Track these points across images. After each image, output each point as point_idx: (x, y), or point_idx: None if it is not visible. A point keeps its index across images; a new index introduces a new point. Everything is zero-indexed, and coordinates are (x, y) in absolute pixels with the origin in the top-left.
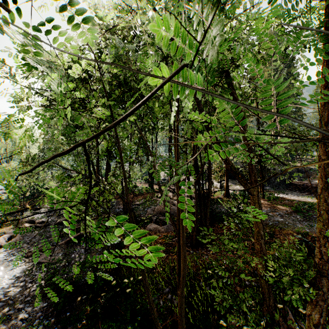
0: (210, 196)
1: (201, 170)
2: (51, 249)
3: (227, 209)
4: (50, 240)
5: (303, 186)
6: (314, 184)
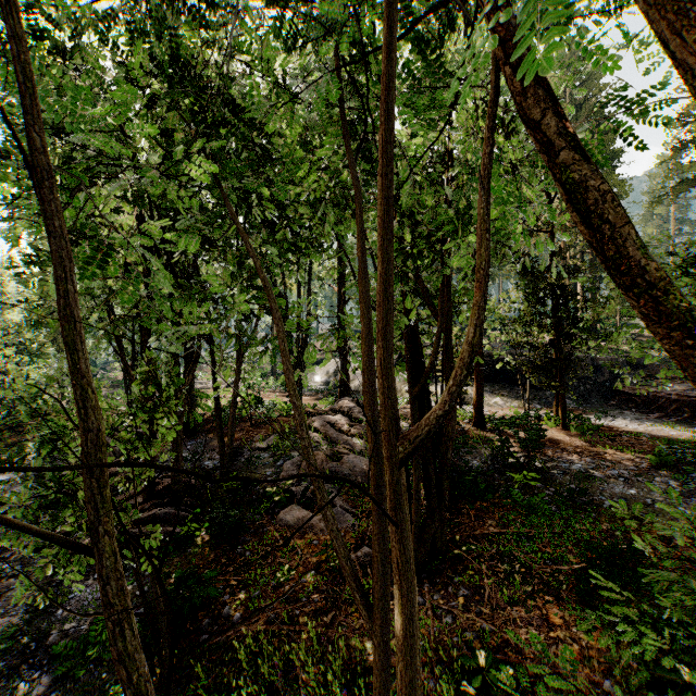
0: (452, 434)
1: (431, 364)
2: (3, 588)
3: (485, 461)
4: (9, 559)
5: (645, 399)
6: (673, 393)
